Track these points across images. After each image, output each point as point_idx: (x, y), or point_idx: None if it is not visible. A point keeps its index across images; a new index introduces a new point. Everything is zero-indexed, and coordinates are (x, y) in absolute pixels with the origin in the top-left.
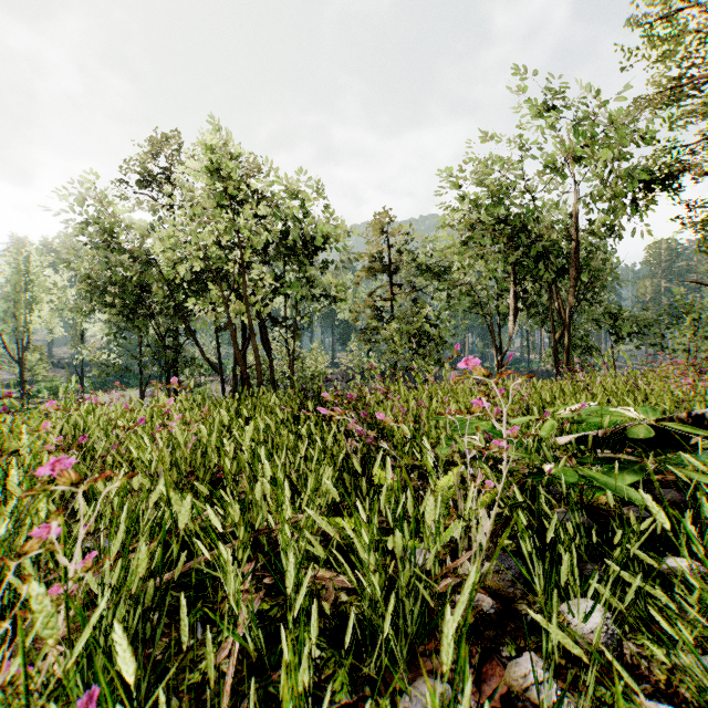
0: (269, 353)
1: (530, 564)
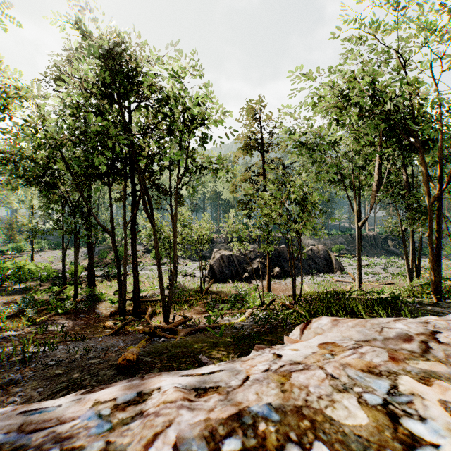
0: (153, 217)
1: None
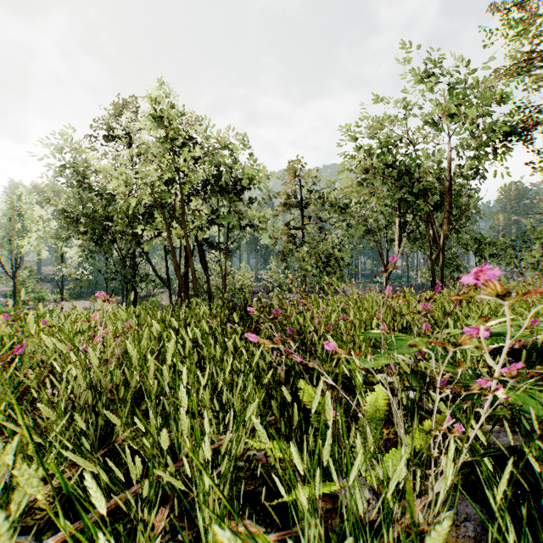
0: (206, 270)
1: (501, 521)
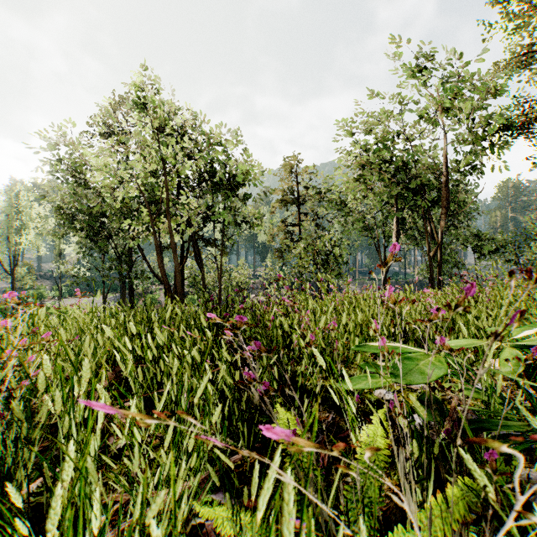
0: (202, 267)
1: None
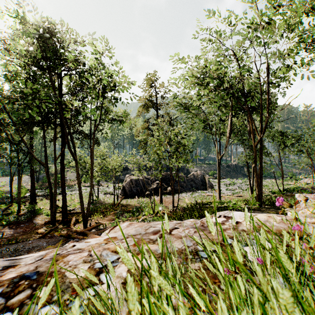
0: (75, 154)
1: None
